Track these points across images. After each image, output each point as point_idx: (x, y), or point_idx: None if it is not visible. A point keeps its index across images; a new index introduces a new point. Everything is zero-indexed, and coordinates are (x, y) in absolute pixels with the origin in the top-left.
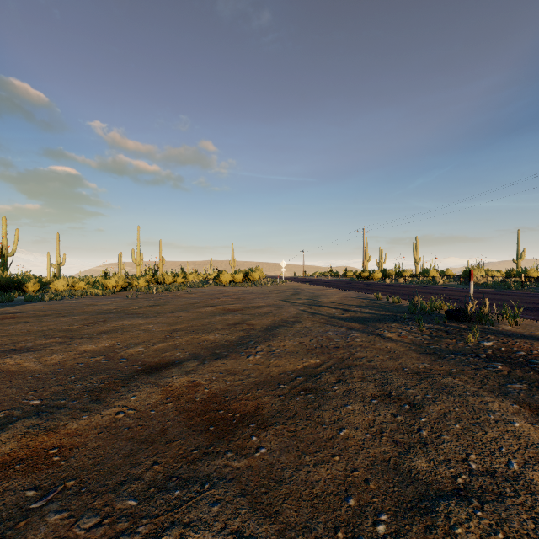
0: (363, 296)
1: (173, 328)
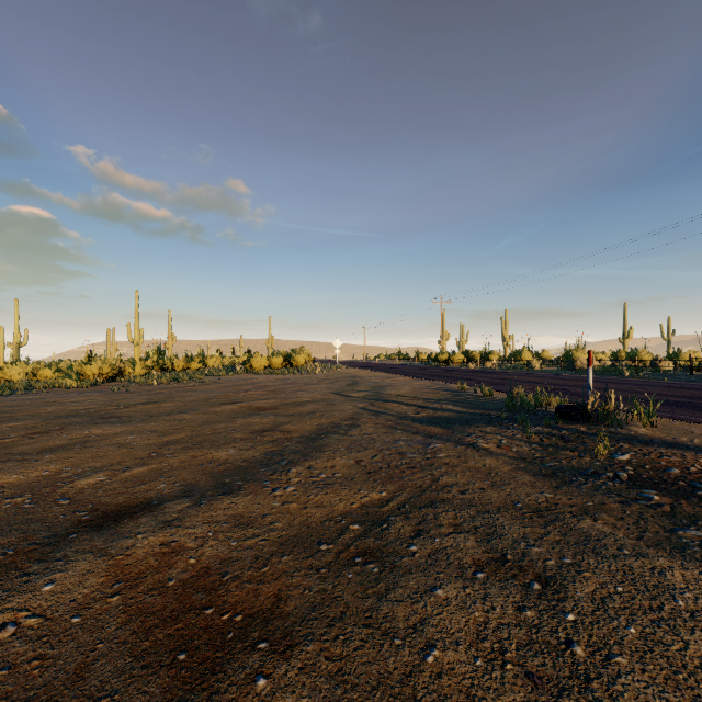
0: (443, 386)
1: (167, 440)
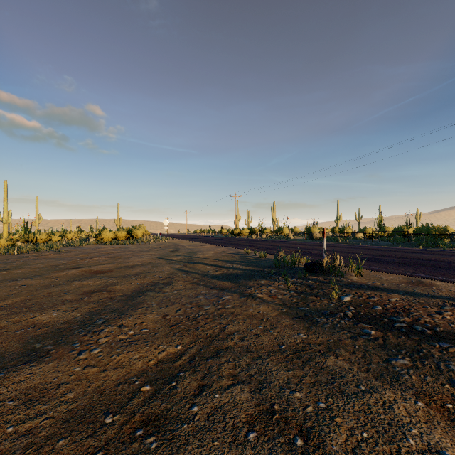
0: (235, 251)
1: None
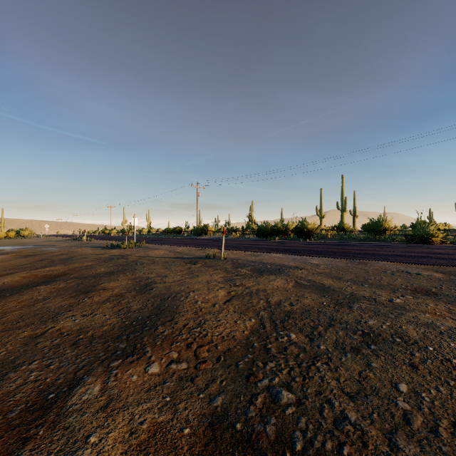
0: None
1: None
